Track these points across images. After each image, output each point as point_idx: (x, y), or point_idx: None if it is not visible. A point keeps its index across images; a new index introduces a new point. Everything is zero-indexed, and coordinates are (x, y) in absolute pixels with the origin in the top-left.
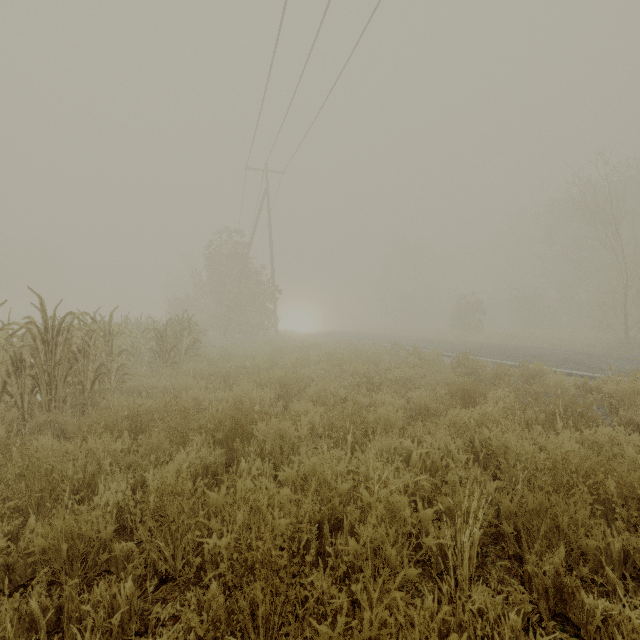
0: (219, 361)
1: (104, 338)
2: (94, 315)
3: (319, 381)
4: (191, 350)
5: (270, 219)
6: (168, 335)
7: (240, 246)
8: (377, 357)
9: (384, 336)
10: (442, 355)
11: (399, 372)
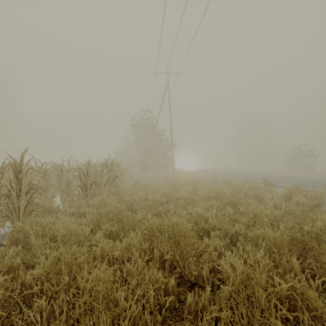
0: (130, 192)
1: (16, 177)
2: (22, 157)
3: (214, 223)
4: (113, 183)
5: (170, 102)
6: (89, 173)
7: (152, 119)
8: (260, 194)
9: (242, 173)
10: (307, 190)
11: (323, 226)
